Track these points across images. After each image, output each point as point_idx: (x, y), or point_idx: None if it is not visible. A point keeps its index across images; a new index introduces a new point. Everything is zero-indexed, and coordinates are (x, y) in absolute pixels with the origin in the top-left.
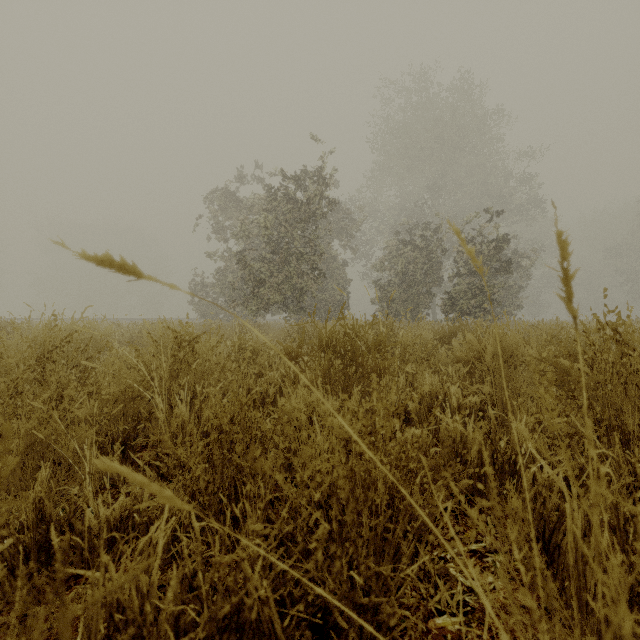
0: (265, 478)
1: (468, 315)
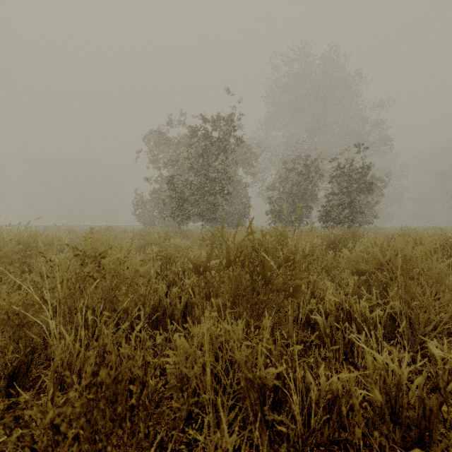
0: None
1: (339, 223)
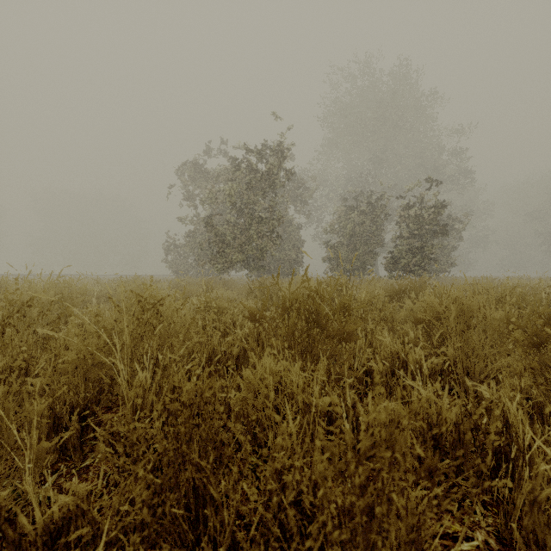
0: (229, 498)
1: (409, 272)
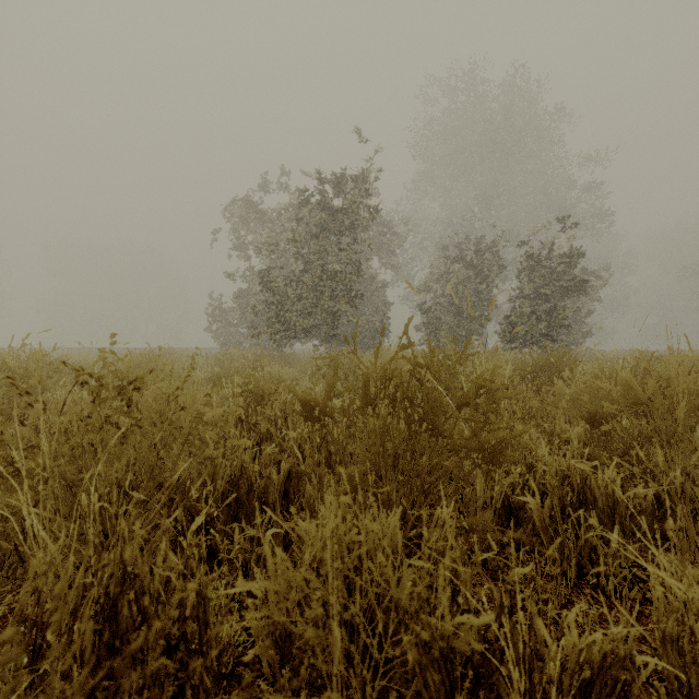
0: None
1: (532, 344)
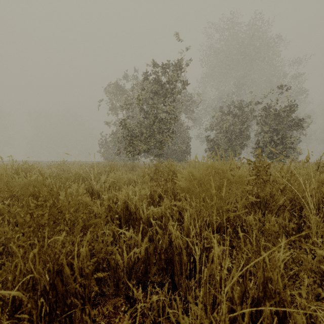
0: None
1: (273, 158)
